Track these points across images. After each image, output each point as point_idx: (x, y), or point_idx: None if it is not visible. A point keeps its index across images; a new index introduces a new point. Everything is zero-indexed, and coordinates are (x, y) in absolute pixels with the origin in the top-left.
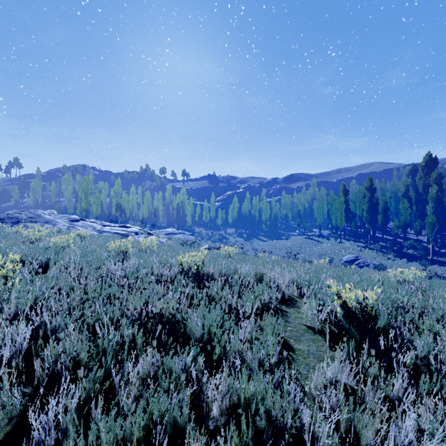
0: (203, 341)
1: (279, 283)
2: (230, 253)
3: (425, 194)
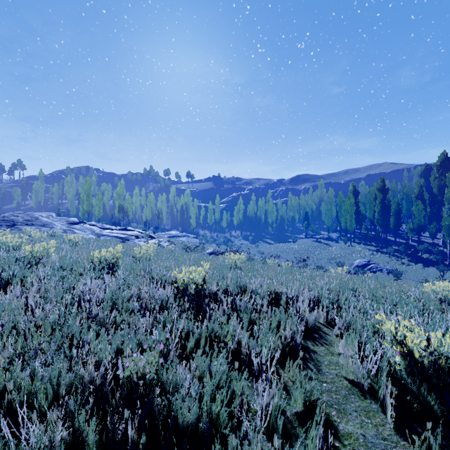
0: (199, 428)
1: (300, 306)
2: (236, 262)
3: (440, 195)
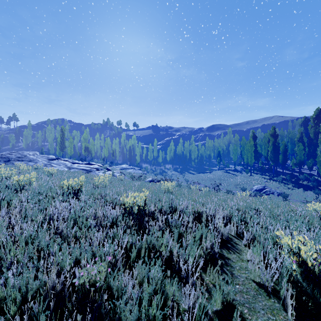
0: None
1: (216, 222)
2: (169, 188)
3: (315, 139)
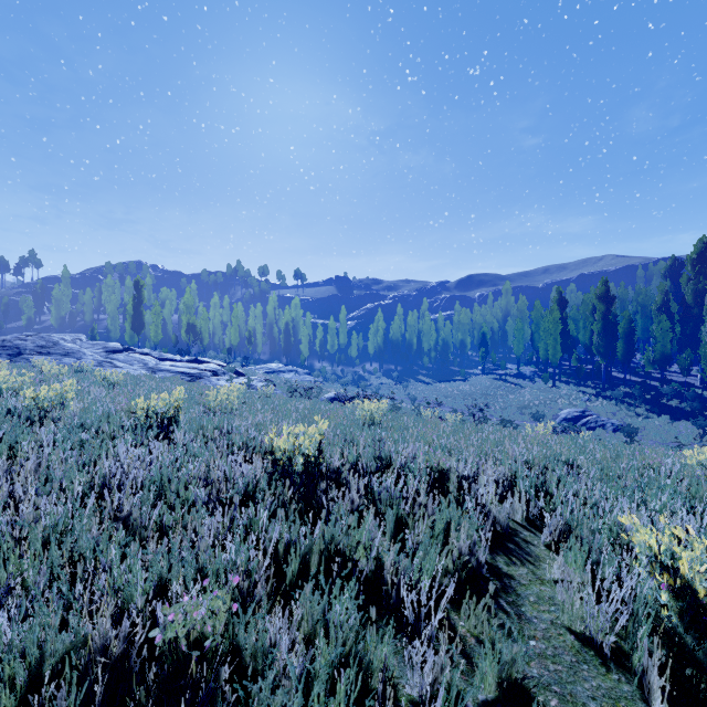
0: None
1: (482, 492)
2: (373, 415)
3: (697, 306)
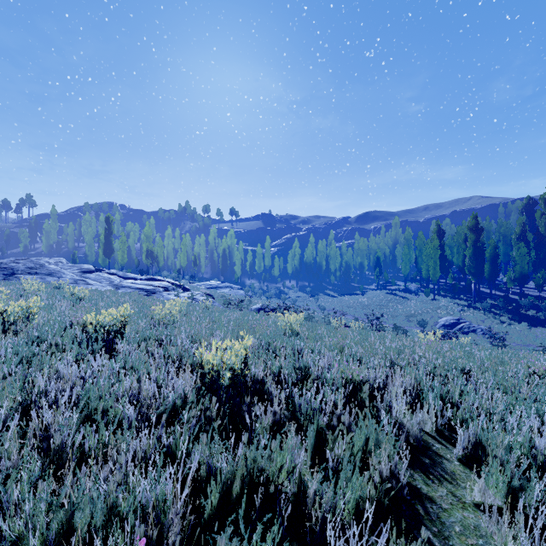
0: None
1: (393, 403)
2: (292, 326)
3: None
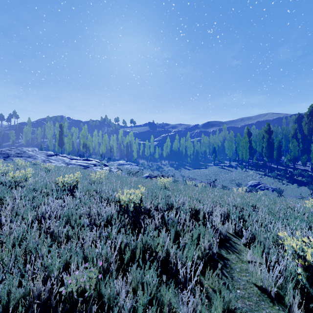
0: None
1: (214, 219)
2: (165, 184)
3: (309, 135)
